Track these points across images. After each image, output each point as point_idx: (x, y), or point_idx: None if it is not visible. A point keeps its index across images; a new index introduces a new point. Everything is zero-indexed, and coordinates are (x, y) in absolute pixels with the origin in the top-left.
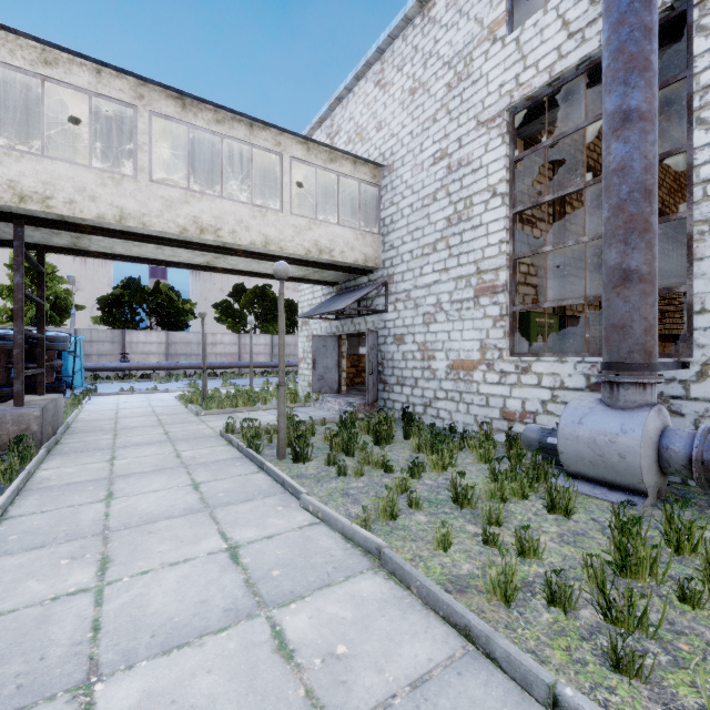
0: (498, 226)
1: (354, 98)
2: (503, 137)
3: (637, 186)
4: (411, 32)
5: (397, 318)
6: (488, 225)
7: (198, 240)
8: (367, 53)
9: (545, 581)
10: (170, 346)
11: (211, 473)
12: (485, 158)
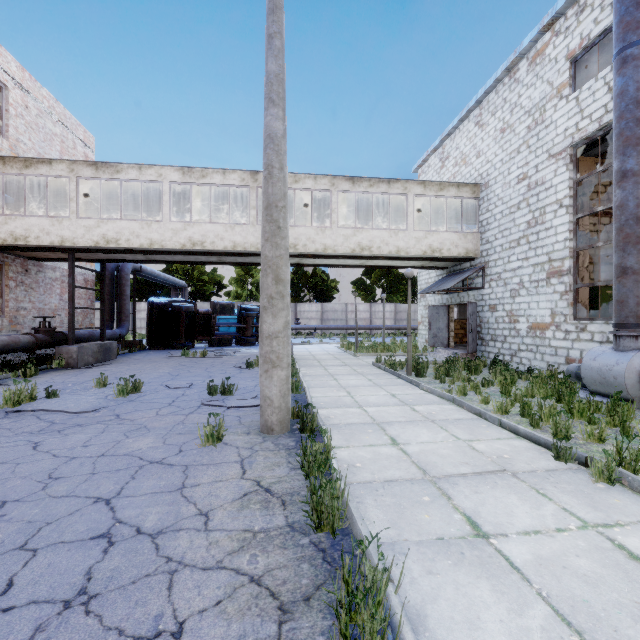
0: (563, 229)
1: (459, 133)
2: (566, 166)
3: (631, 217)
4: (501, 88)
5: (491, 293)
6: (556, 228)
7: (359, 254)
8: (469, 104)
9: (520, 408)
10: (323, 313)
11: (374, 377)
12: (554, 180)
